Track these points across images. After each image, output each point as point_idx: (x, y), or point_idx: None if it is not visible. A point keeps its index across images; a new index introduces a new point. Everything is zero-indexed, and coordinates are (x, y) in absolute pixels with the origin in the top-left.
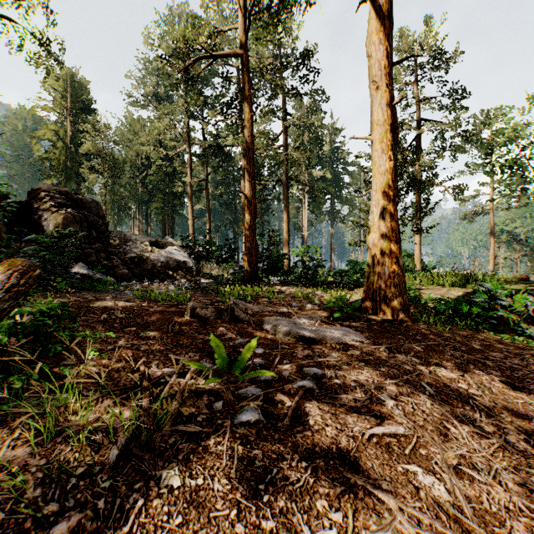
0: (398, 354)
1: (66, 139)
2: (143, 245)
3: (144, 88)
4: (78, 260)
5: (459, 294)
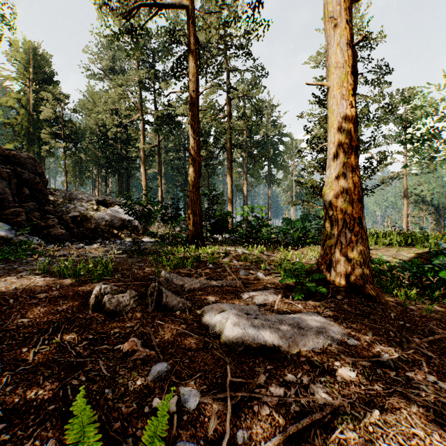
0: (409, 371)
1: (29, 107)
2: (88, 204)
3: (102, 63)
4: (2, 220)
5: (411, 255)
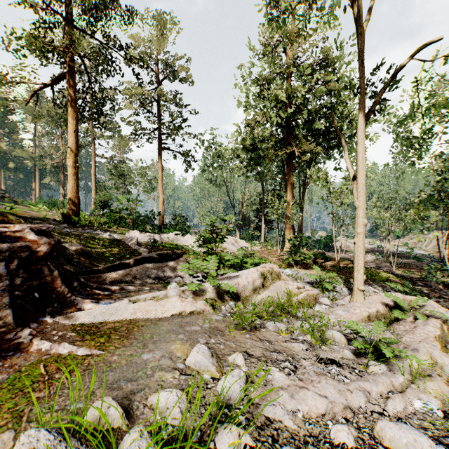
0: None
1: None
2: None
3: None
4: None
5: None
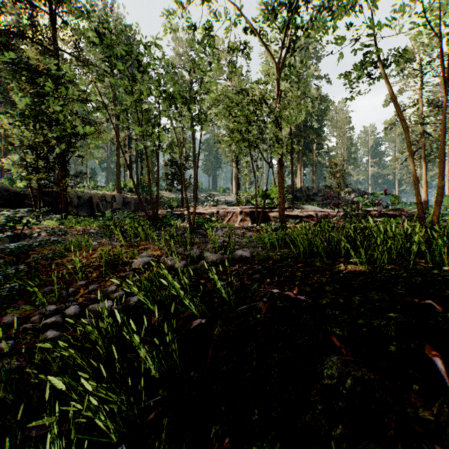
0: None
1: None
2: None
3: None
4: None
5: None
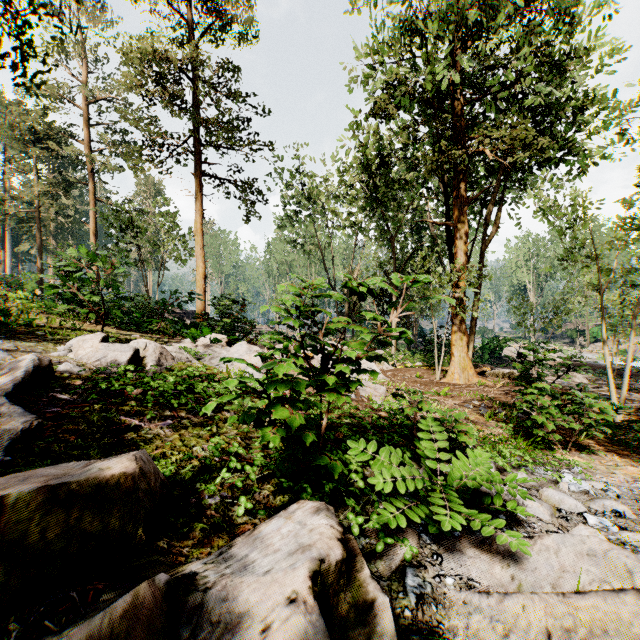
0: None
1: None
2: None
3: None
4: None
5: None
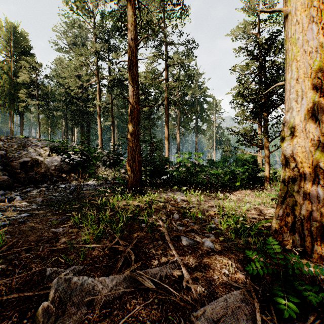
0: None
1: (10, 73)
2: (42, 150)
3: (67, 39)
4: None
5: None
